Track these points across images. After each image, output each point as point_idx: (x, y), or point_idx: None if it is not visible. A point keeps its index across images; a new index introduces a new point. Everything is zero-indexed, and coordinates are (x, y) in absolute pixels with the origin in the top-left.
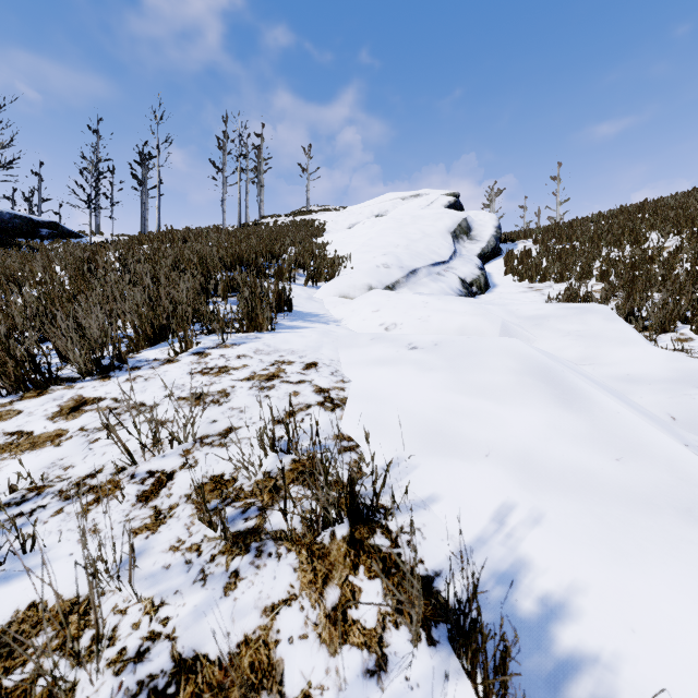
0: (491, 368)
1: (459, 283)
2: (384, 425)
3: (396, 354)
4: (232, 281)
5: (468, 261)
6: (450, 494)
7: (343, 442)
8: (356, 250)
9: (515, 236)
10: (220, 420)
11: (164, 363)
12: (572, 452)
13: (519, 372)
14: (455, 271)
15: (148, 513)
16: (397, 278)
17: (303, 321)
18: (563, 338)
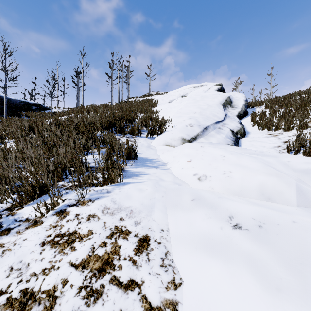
0: None
1: (231, 133)
2: None
3: (221, 235)
4: (104, 139)
5: (233, 119)
6: None
7: None
8: (173, 115)
9: (253, 104)
10: None
11: (29, 226)
12: None
13: None
14: (227, 125)
15: None
16: (197, 132)
17: (143, 166)
18: None
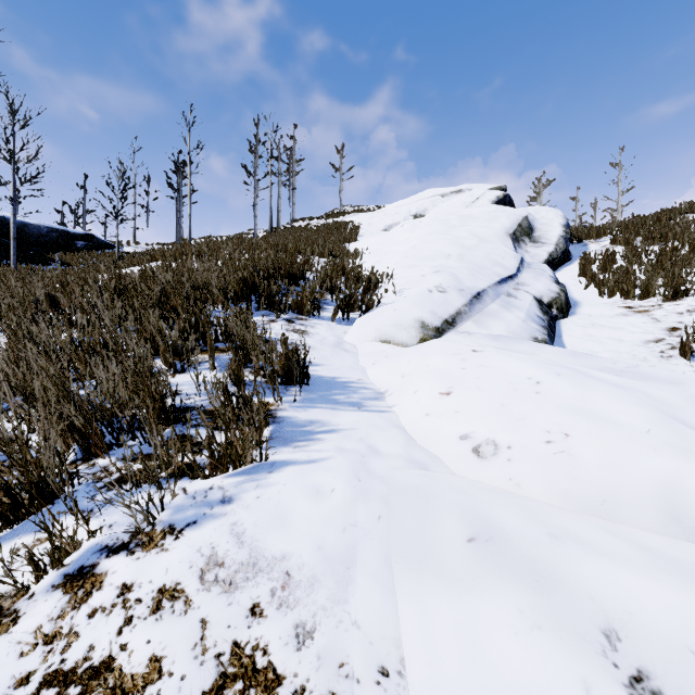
0: None
1: (536, 305)
2: None
3: None
4: (229, 327)
5: (540, 272)
6: None
7: None
8: (397, 263)
9: (582, 234)
10: None
11: None
12: None
13: None
14: (527, 288)
15: None
16: (457, 307)
17: (325, 403)
18: None
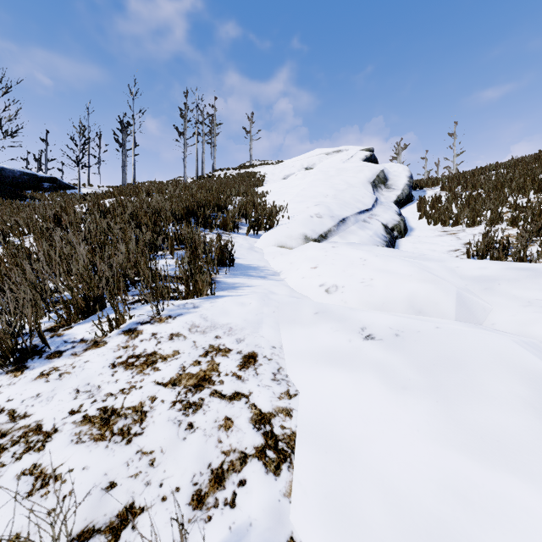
0: (493, 396)
1: (383, 228)
2: (359, 525)
3: (349, 347)
4: (180, 235)
5: (388, 208)
6: None
7: None
8: (291, 200)
9: (423, 183)
10: (120, 483)
11: (88, 347)
12: None
13: (541, 410)
14: (378, 217)
15: None
16: (329, 227)
17: (244, 276)
18: (525, 309)
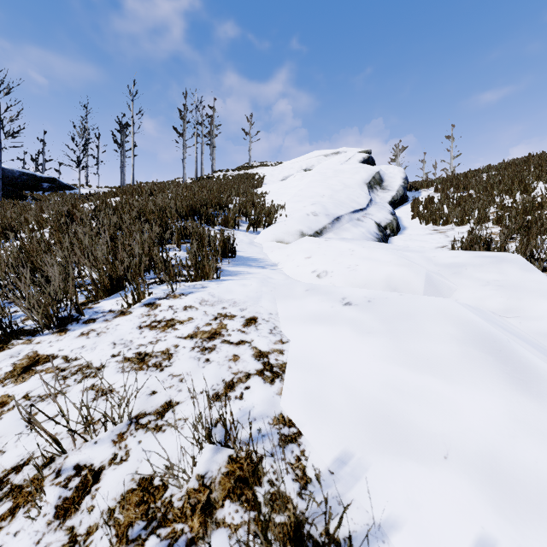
0: (431, 334)
1: (376, 227)
2: (326, 406)
3: (331, 311)
4: (186, 230)
5: (382, 207)
6: (411, 517)
7: (283, 428)
8: (289, 199)
9: (418, 185)
10: (159, 391)
11: (117, 315)
12: (546, 458)
13: (462, 341)
14: (371, 216)
15: (62, 539)
16: (324, 224)
17: (245, 266)
18: (483, 288)
